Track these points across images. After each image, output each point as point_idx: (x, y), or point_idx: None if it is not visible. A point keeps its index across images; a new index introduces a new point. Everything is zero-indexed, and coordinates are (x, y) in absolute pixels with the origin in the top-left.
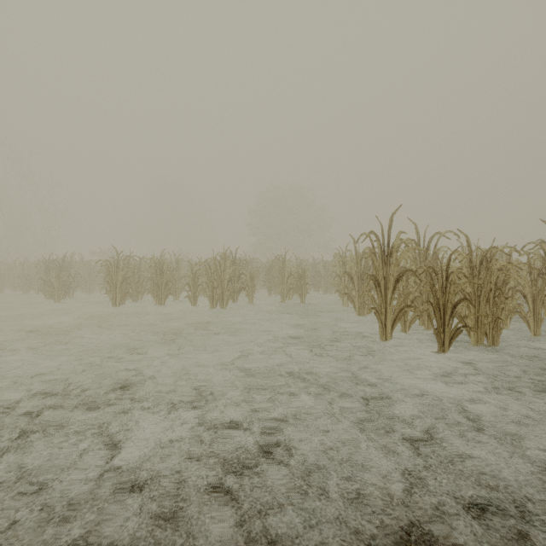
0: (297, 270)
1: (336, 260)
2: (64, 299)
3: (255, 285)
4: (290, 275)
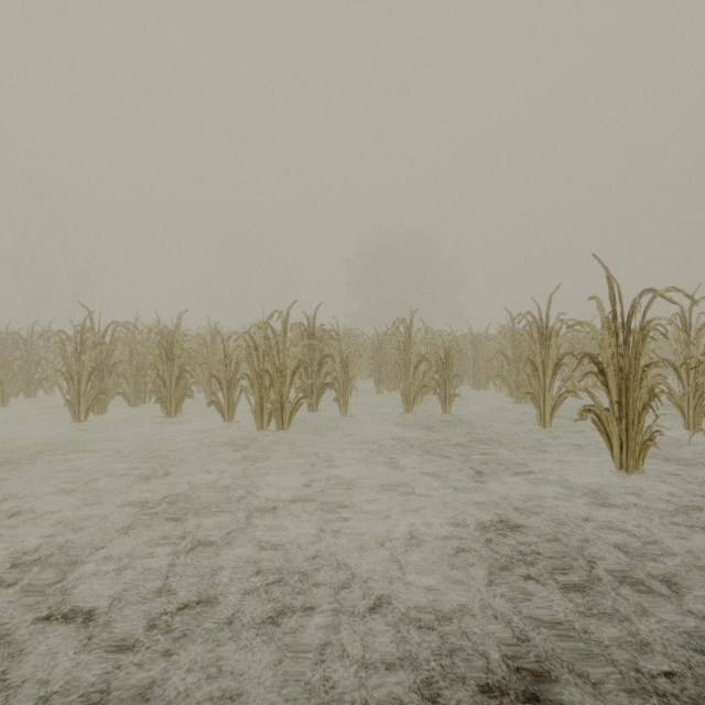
0: (427, 348)
1: (506, 330)
2: (32, 399)
3: (352, 378)
4: (421, 360)
